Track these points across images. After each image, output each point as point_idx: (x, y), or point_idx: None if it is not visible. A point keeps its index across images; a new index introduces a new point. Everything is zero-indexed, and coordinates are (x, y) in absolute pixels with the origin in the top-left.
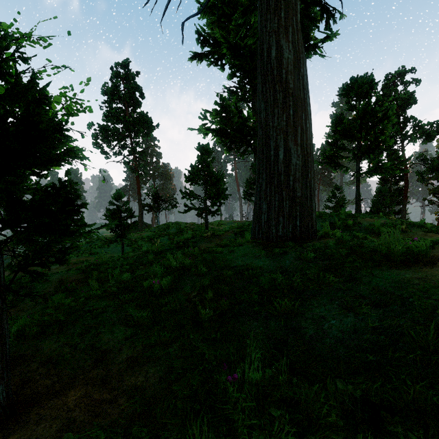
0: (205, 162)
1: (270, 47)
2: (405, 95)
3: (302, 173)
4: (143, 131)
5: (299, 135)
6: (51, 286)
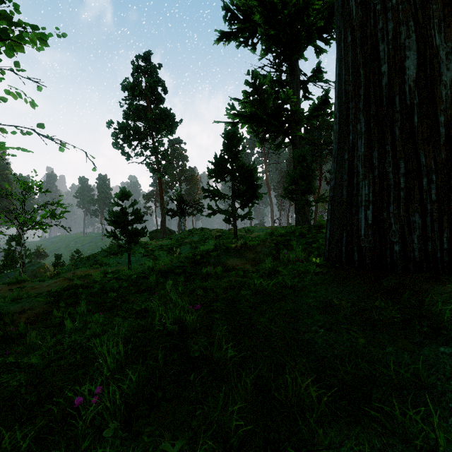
0: (233, 151)
1: None
2: None
3: None
4: (166, 128)
5: None
6: None
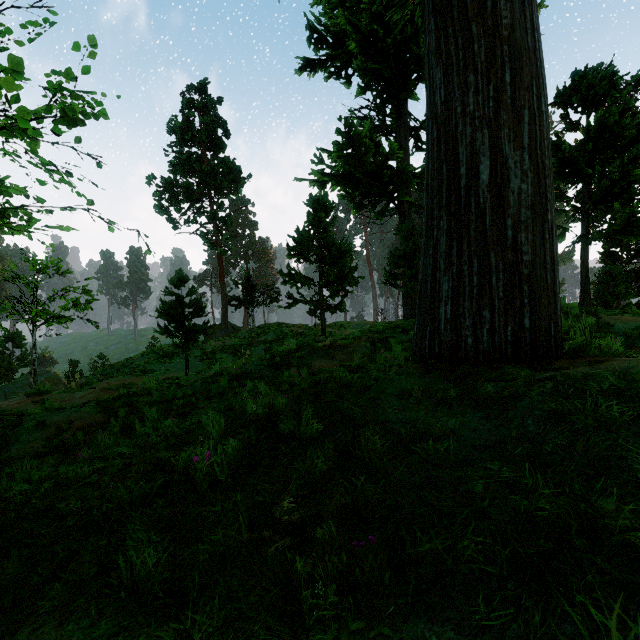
0: (320, 224)
1: None
2: None
3: (533, 210)
4: (228, 186)
5: (526, 127)
6: (44, 436)
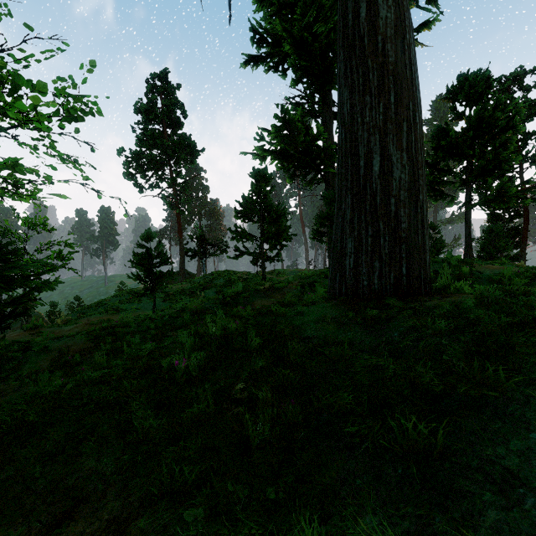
0: (261, 191)
1: (358, 4)
2: (524, 103)
3: (409, 192)
4: (185, 157)
5: (404, 134)
6: (49, 357)
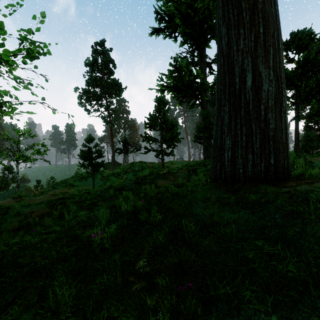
0: (161, 111)
1: None
2: None
3: (275, 101)
4: (115, 92)
5: (271, 56)
6: (19, 219)
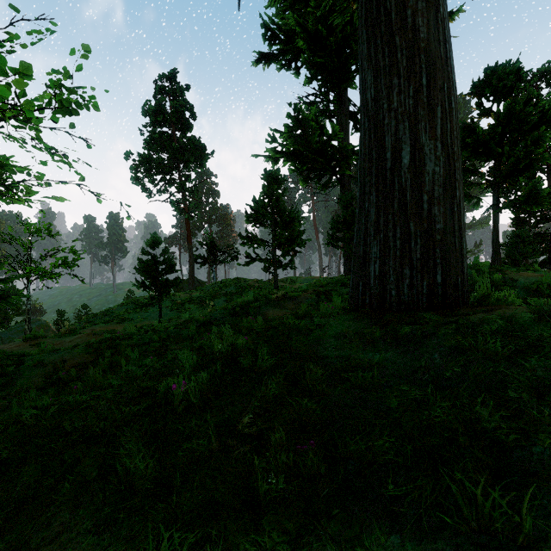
0: (273, 194)
1: None
2: None
3: (444, 188)
4: (195, 161)
5: (439, 121)
6: (43, 372)
